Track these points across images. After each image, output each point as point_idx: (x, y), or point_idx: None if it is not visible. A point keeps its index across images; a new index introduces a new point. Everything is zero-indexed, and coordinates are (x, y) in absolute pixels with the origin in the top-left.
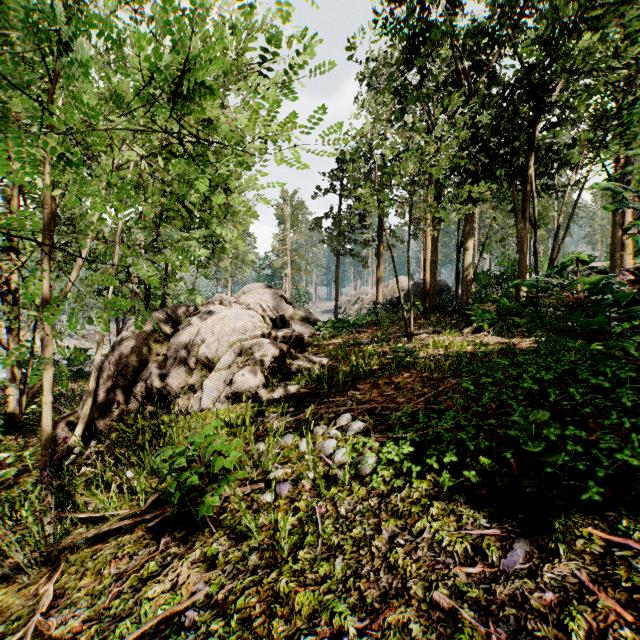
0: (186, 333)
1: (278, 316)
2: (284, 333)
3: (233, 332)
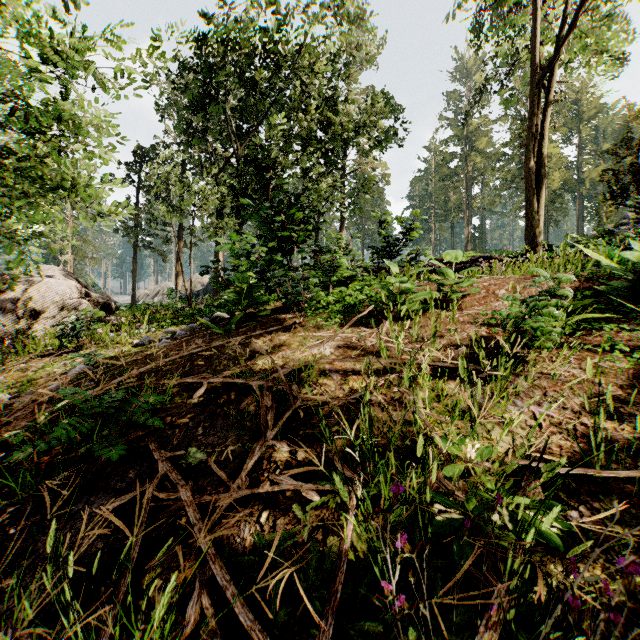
0: (13, 293)
1: (83, 291)
2: (95, 299)
3: (56, 294)
